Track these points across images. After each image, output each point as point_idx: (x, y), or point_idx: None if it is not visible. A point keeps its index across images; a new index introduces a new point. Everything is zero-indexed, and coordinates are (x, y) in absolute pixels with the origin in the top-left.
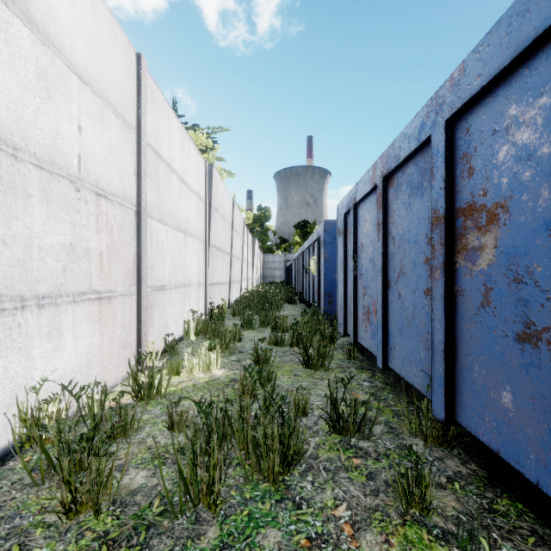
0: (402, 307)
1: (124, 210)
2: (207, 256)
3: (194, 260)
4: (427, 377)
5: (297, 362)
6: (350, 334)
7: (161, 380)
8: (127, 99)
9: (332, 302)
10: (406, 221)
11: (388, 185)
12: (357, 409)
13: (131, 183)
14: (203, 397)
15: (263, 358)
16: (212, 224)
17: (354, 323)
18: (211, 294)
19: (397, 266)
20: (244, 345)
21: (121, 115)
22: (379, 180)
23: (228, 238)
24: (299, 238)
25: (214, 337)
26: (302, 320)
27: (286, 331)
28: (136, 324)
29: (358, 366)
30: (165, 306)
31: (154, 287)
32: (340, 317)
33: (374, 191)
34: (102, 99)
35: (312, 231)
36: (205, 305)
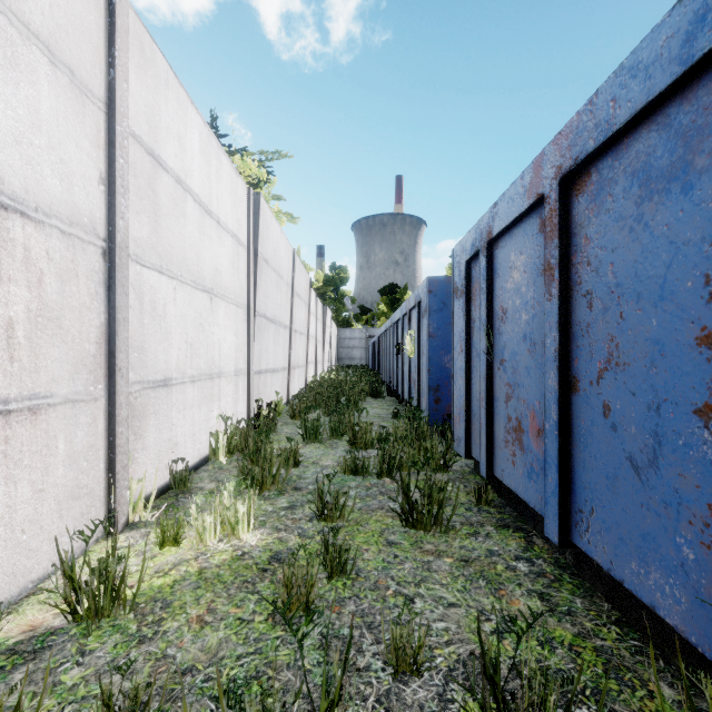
0: (615, 435)
1: (74, 244)
2: (250, 331)
3: (228, 336)
4: (708, 611)
5: (391, 512)
6: (480, 461)
7: (125, 578)
8: (83, 42)
9: (440, 400)
10: (630, 255)
11: (572, 191)
12: (549, 694)
13: (92, 198)
14: (211, 607)
15: (331, 508)
16: (259, 282)
17: (487, 443)
18: (258, 386)
19: (598, 349)
20: (303, 474)
21: (67, 68)
22: (550, 185)
23: (286, 305)
24: (385, 306)
25: (253, 463)
26: (395, 429)
27: (370, 447)
28: (105, 450)
29: (497, 520)
30: (172, 412)
31: (147, 383)
32: (458, 428)
33: (535, 211)
34: (11, 19)
35: (402, 297)
36: (248, 404)
